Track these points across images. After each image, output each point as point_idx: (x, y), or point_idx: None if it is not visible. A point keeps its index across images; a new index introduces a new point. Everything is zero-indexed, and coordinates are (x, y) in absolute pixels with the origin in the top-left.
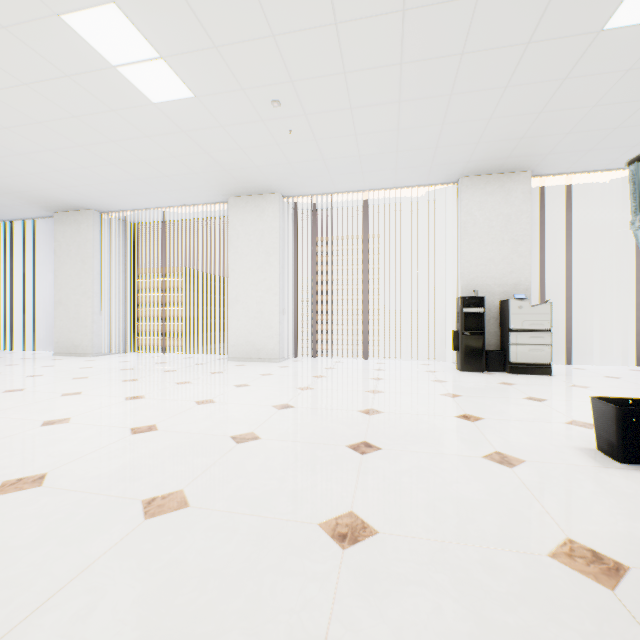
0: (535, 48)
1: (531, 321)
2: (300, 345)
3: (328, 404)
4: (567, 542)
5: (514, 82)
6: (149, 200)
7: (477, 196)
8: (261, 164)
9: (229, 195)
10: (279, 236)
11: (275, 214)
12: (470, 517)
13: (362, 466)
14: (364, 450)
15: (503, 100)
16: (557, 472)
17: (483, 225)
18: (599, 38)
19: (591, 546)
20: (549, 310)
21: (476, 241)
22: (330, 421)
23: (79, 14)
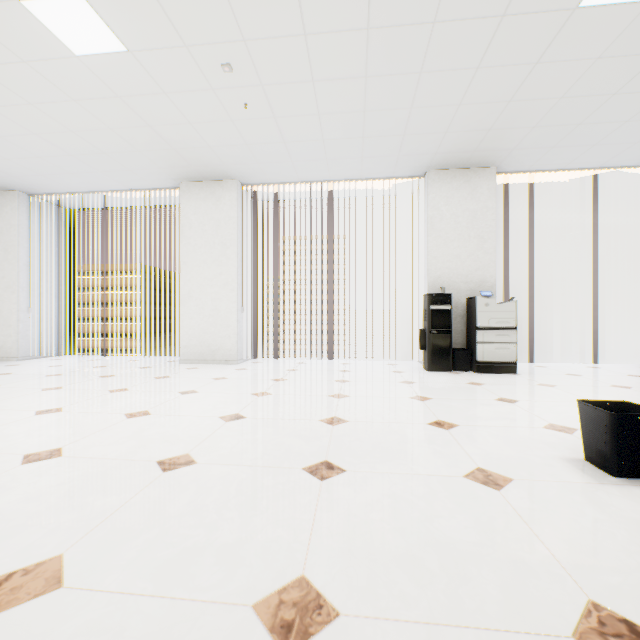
0: (510, 23)
1: (497, 319)
2: (261, 345)
3: (286, 413)
4: (592, 608)
5: (486, 63)
6: (86, 182)
7: (444, 191)
8: (214, 144)
9: (180, 180)
10: (237, 227)
11: (232, 202)
12: (462, 574)
13: (321, 498)
14: (324, 474)
15: (474, 84)
16: (551, 493)
17: (450, 220)
18: (574, 17)
19: (623, 613)
20: (514, 308)
21: (443, 237)
22: (286, 435)
23: None
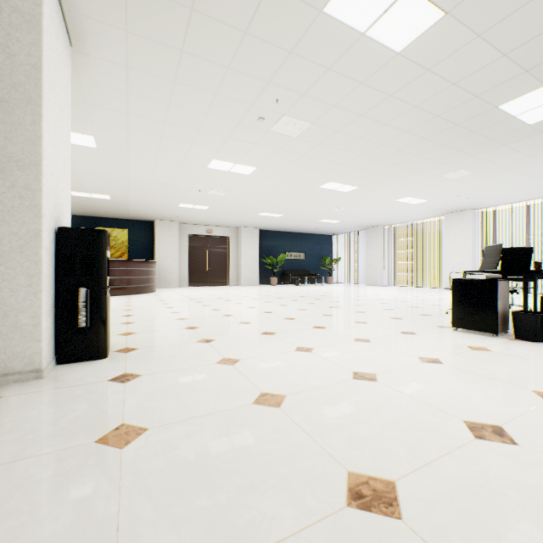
0: None
1: None
2: None
3: None
4: None
5: None
6: (405, 220)
7: None
8: (457, 205)
9: (444, 213)
10: (471, 230)
11: (469, 220)
12: None
13: None
14: None
15: None
16: None
17: None
18: None
19: None
20: None
21: None
22: None
23: (399, 199)
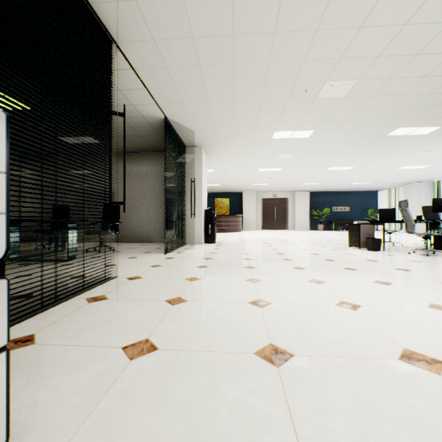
0: None
1: None
2: None
3: None
4: None
5: None
6: (435, 177)
7: None
8: None
9: None
10: None
11: None
12: None
13: None
14: None
15: None
16: None
17: None
18: None
19: None
20: None
21: None
22: None
23: (399, 168)
